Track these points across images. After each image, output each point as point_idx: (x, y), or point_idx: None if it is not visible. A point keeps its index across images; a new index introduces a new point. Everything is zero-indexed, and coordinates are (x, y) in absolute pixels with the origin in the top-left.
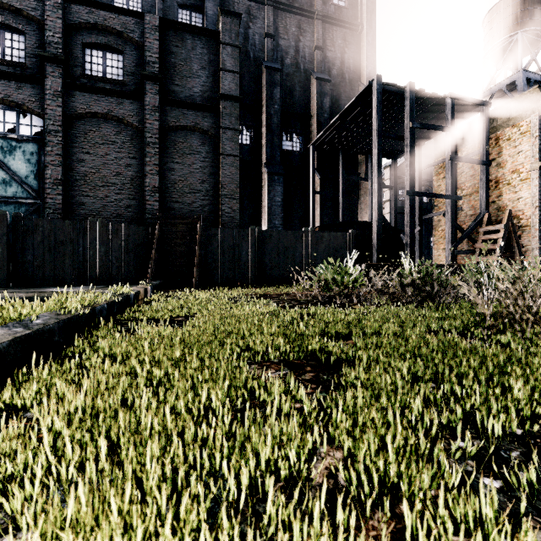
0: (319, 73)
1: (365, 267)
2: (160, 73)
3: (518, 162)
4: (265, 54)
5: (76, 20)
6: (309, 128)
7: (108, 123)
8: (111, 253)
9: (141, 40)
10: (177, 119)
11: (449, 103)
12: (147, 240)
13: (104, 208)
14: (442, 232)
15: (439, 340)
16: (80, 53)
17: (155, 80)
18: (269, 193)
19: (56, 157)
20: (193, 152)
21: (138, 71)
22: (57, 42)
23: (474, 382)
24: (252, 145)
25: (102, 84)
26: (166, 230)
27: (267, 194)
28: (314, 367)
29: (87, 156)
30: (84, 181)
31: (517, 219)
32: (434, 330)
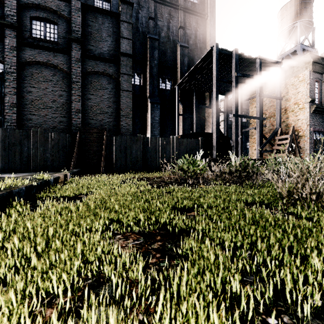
0: (182, 43)
1: (208, 160)
2: (81, 37)
3: (298, 98)
4: (148, 29)
5: (26, 1)
6: (176, 76)
7: (47, 68)
8: (47, 151)
9: (69, 16)
10: (93, 67)
11: (258, 62)
12: (71, 143)
13: (44, 122)
14: (254, 139)
15: (253, 213)
16: (29, 23)
17: (78, 42)
18: (151, 115)
19: (12, 89)
20: (102, 88)
21: (67, 36)
22: (13, 15)
23: (279, 250)
24: (141, 85)
25: (43, 43)
26: (84, 136)
27: (150, 115)
28: (163, 236)
29: (33, 89)
30: (31, 105)
31: (297, 132)
32: (250, 202)
